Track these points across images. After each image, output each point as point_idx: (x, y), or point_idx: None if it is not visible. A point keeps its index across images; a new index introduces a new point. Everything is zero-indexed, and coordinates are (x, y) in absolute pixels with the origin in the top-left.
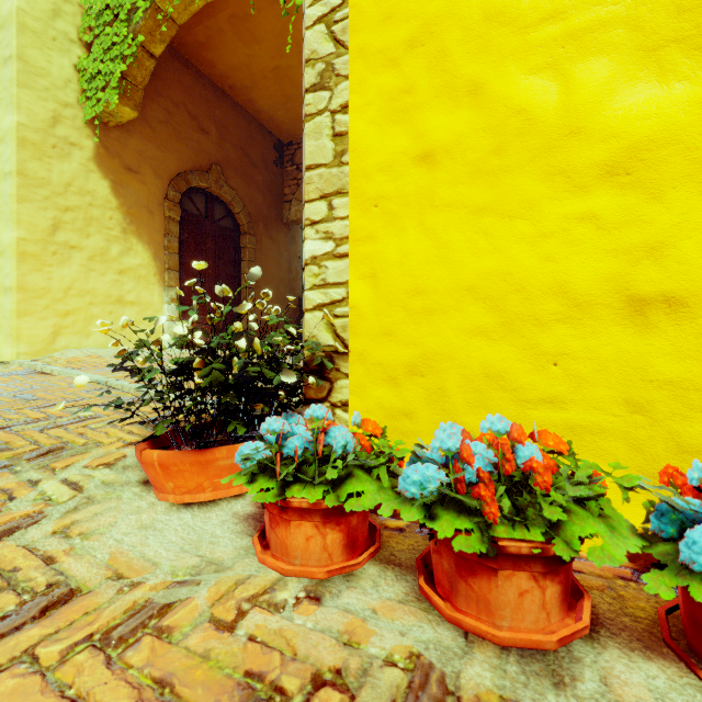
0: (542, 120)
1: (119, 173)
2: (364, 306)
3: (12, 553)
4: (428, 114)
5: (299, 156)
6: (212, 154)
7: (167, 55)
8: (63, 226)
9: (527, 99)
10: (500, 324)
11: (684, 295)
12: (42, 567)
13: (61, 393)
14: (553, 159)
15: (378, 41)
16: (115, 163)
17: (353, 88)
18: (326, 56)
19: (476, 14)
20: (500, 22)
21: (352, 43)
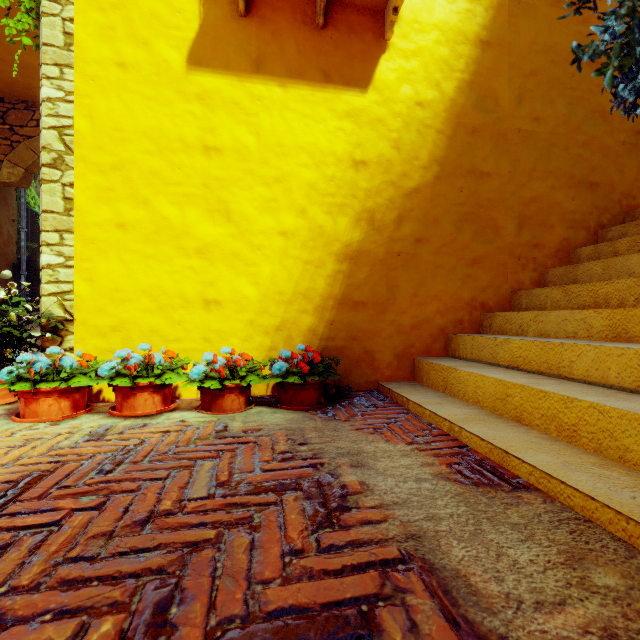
0: (175, 224)
1: None
2: (85, 295)
3: None
4: (123, 205)
5: (14, 117)
6: None
7: None
8: None
9: (168, 214)
10: (158, 308)
11: (221, 300)
12: None
13: None
14: (179, 242)
15: (95, 157)
16: None
17: (78, 176)
18: (59, 151)
19: (147, 168)
20: (158, 177)
21: (77, 151)
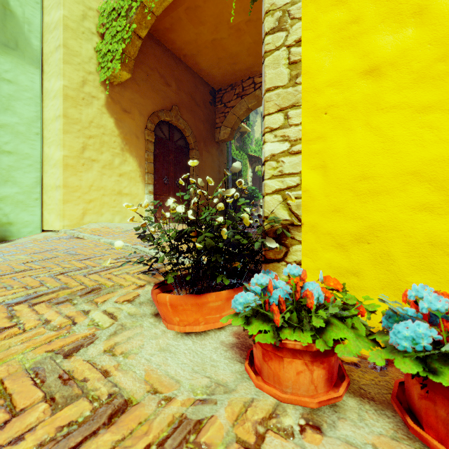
0: None
1: (119, 114)
2: (315, 190)
3: (81, 366)
4: (373, 37)
5: (226, 97)
6: (173, 99)
7: (146, 38)
8: (88, 147)
9: None
10: (446, 201)
11: None
12: (102, 379)
13: (91, 250)
14: None
15: None
16: (117, 108)
17: (306, 26)
18: (282, 6)
19: None
20: None
21: None
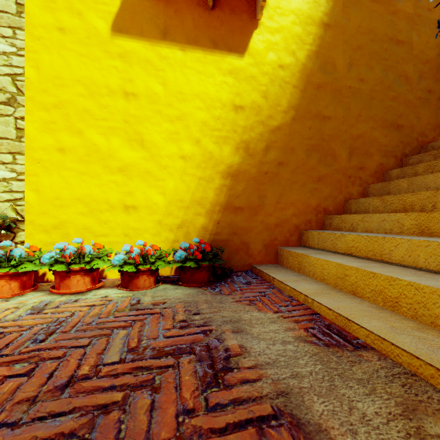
0: (102, 149)
1: None
2: (33, 202)
3: None
4: (62, 134)
5: None
6: None
7: None
8: None
9: (97, 141)
10: (89, 211)
11: (137, 206)
12: None
13: None
14: (105, 162)
15: (40, 98)
16: None
17: (27, 112)
18: (12, 92)
19: (81, 107)
20: (89, 114)
21: (27, 93)
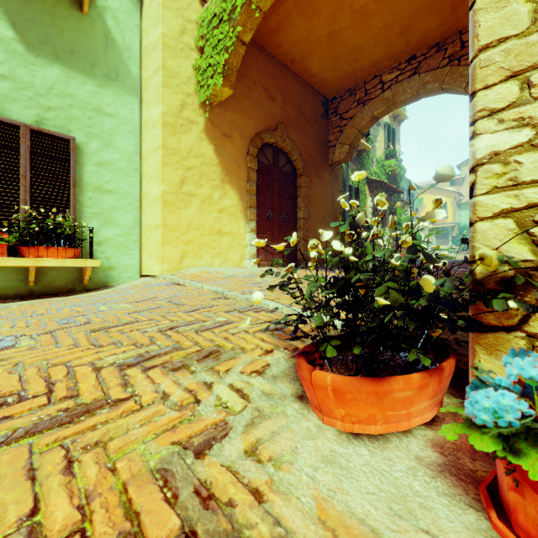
0: None
1: (218, 139)
2: None
3: (220, 475)
4: None
5: (342, 107)
6: (277, 116)
7: (248, 46)
8: (186, 181)
9: None
10: None
11: None
12: (255, 506)
13: (196, 300)
14: None
15: None
16: (217, 132)
17: None
18: None
19: None
20: None
21: None
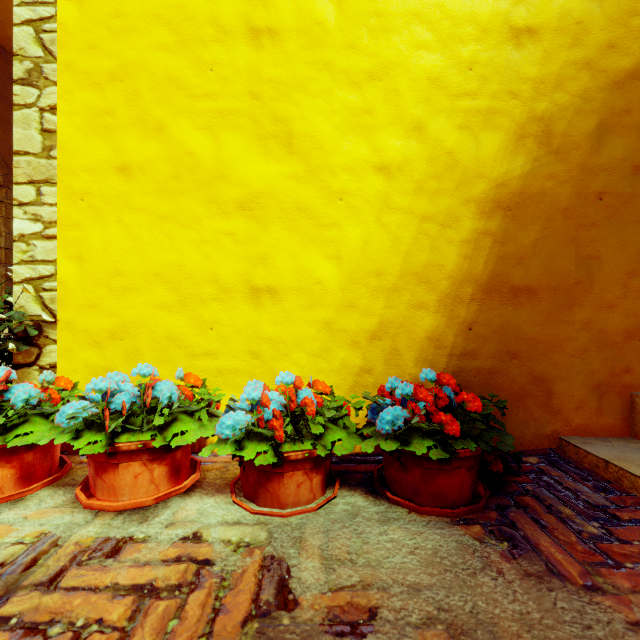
0: (204, 163)
1: None
2: (72, 282)
3: None
4: (126, 136)
5: None
6: None
7: None
8: None
9: (195, 146)
10: (178, 301)
11: (277, 287)
12: None
13: None
14: (210, 191)
15: (85, 63)
16: None
17: (62, 94)
18: (35, 57)
19: (161, 73)
20: (178, 86)
21: (61, 55)
